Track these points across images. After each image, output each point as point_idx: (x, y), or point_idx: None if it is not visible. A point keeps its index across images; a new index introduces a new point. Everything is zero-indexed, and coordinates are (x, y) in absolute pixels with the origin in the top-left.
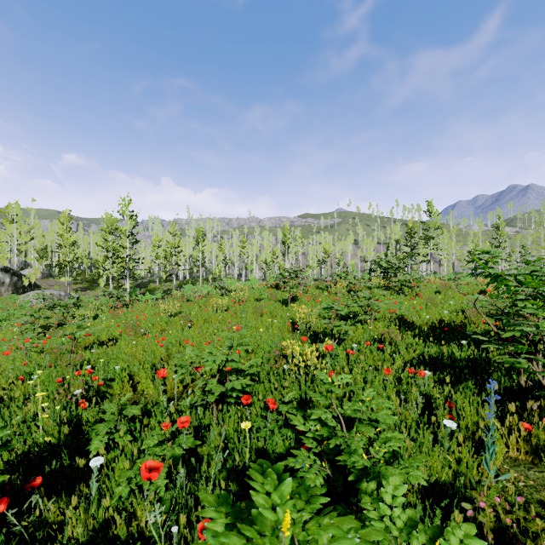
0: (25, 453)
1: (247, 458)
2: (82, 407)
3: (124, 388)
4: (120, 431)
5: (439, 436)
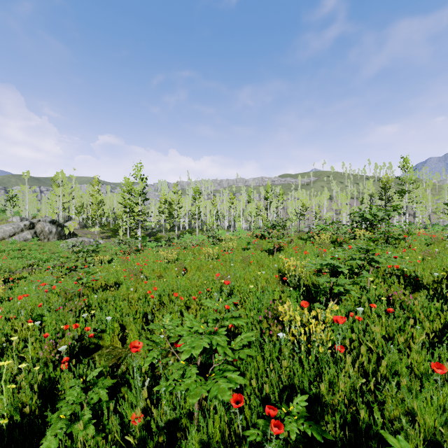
0: None
1: None
2: (62, 368)
3: (114, 340)
4: (80, 423)
5: None
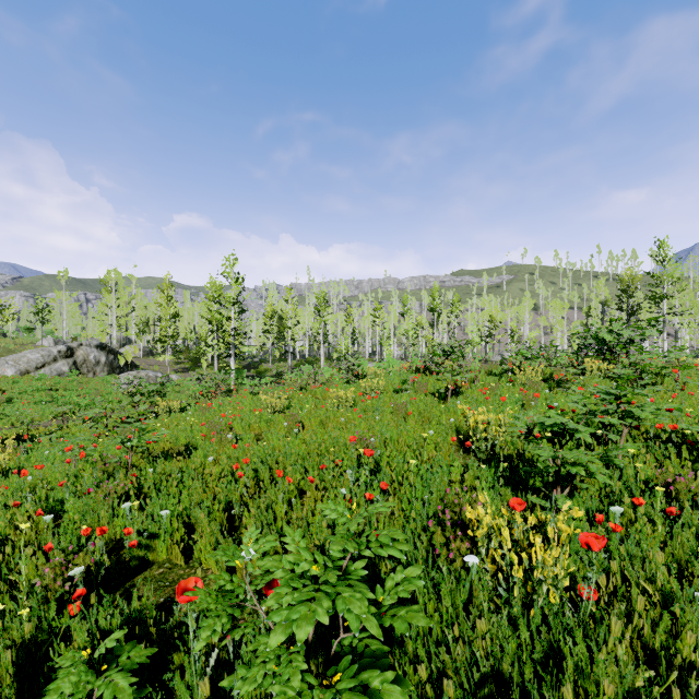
0: None
1: None
2: (70, 611)
3: (173, 553)
4: None
5: None
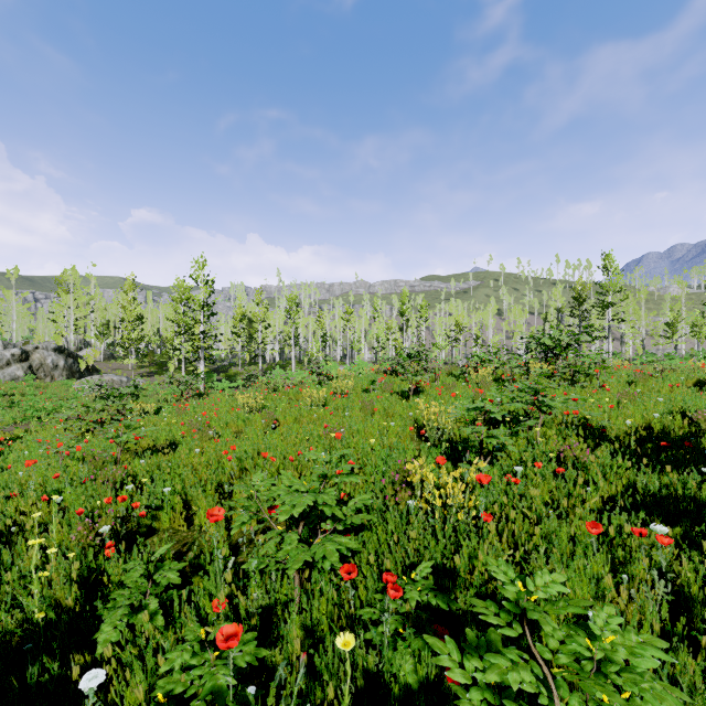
0: (12, 631)
1: (347, 702)
2: (107, 554)
3: (176, 521)
4: (146, 611)
5: None
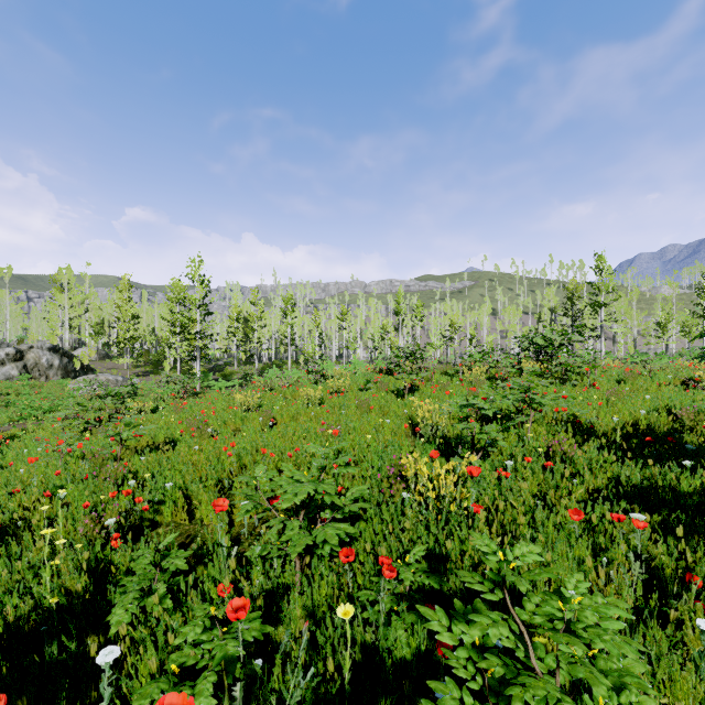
0: (25, 617)
1: (347, 670)
2: (113, 545)
3: (178, 515)
4: (155, 595)
5: (695, 652)
